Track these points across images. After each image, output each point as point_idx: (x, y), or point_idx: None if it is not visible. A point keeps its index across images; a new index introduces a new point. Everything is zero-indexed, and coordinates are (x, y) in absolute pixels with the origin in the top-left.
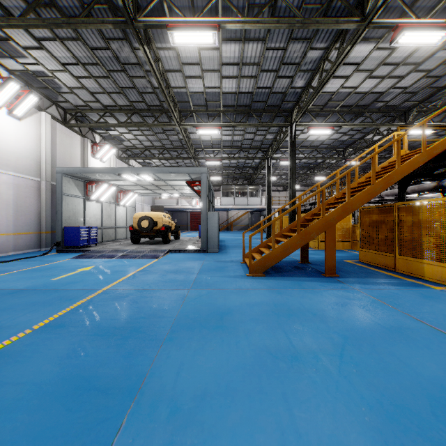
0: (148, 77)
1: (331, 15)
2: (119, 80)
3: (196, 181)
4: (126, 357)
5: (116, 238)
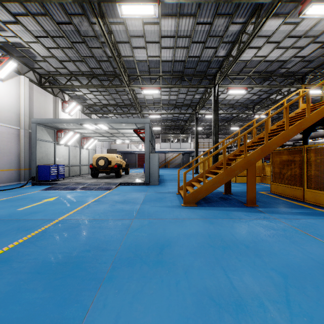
0: (103, 48)
1: None
2: (81, 50)
3: (141, 129)
4: (59, 305)
5: (81, 173)
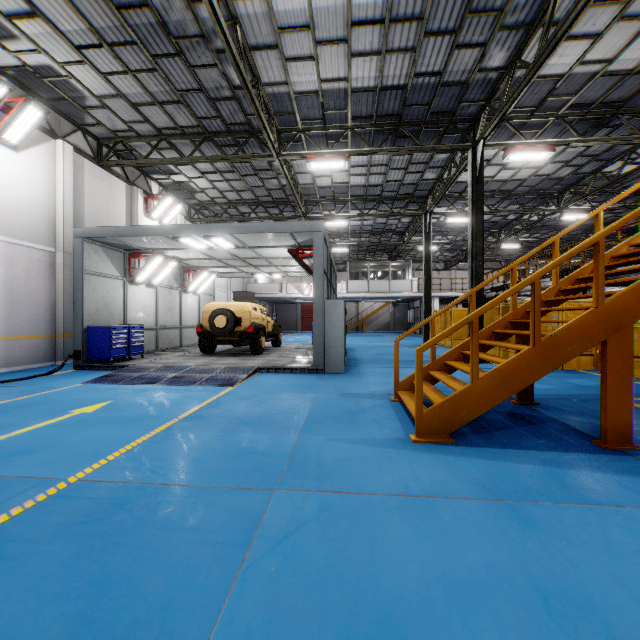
0: (221, 65)
1: None
2: (174, 75)
3: (307, 248)
4: None
5: (182, 344)
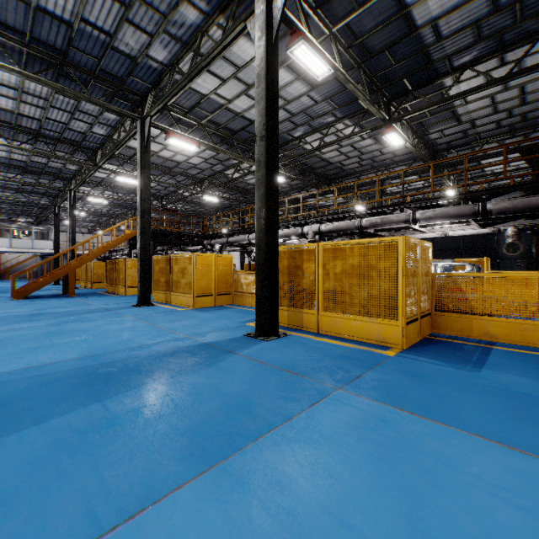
0: None
1: (81, 150)
2: None
3: None
4: None
5: None
